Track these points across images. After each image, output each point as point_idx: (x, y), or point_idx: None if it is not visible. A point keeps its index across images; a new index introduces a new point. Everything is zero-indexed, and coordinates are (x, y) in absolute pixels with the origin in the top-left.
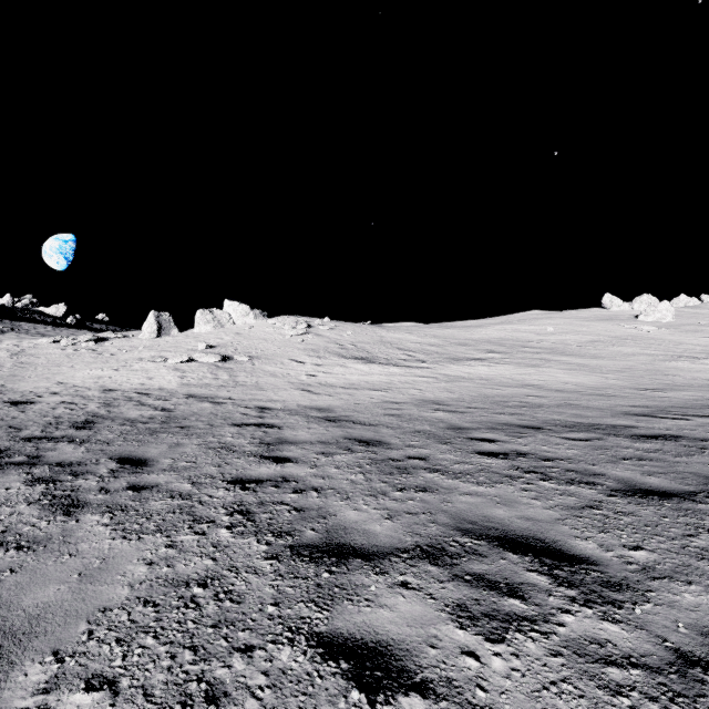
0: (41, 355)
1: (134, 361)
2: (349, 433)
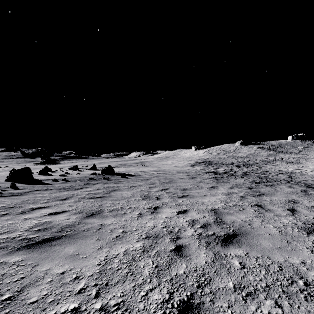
0: None
1: None
2: None
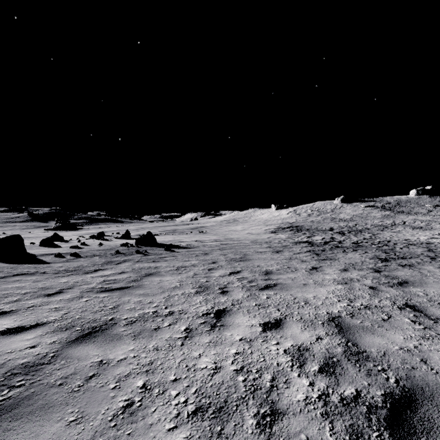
0: None
1: None
2: None
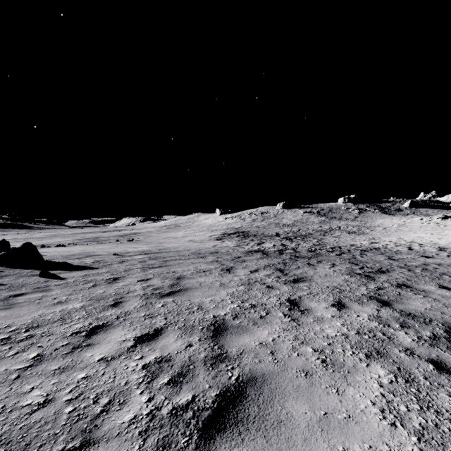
0: (409, 226)
1: (448, 230)
2: (449, 263)
